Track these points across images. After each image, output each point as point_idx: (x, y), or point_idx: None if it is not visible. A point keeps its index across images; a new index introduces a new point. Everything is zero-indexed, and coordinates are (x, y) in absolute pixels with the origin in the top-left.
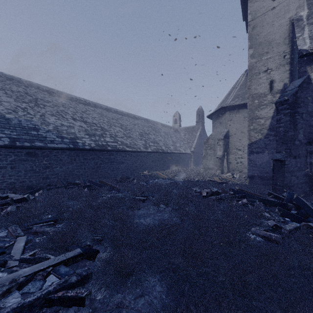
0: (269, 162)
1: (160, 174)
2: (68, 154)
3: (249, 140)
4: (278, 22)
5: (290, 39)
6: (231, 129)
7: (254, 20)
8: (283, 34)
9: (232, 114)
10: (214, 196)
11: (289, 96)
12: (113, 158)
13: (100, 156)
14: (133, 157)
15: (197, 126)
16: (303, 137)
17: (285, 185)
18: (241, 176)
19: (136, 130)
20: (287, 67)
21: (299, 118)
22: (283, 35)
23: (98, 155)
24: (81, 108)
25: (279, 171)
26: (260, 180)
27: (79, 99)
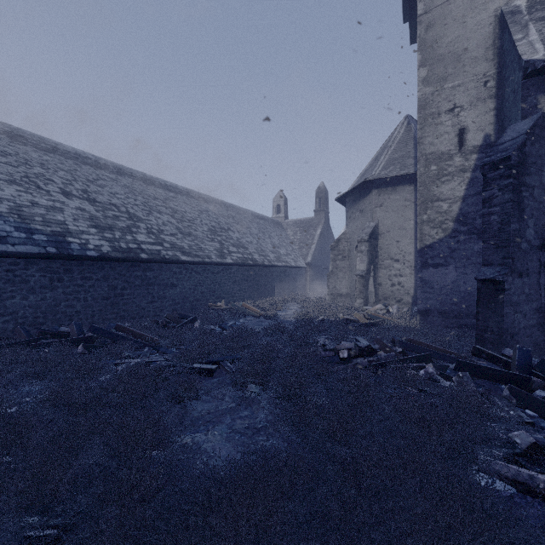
0: (458, 283)
1: (250, 308)
2: (44, 267)
3: (421, 241)
4: (473, 17)
5: (497, 51)
6: (381, 222)
7: (429, 13)
8: (483, 41)
9: (383, 195)
10: (365, 359)
11: (511, 150)
12: (153, 276)
13: (124, 272)
14: (195, 274)
15: (316, 219)
16: (535, 235)
17: (505, 332)
18: (400, 310)
19: (203, 222)
20: (490, 104)
21: (527, 196)
22: (484, 43)
23: (118, 270)
24: (87, 173)
25: (490, 304)
26: (441, 318)
27: (83, 156)
